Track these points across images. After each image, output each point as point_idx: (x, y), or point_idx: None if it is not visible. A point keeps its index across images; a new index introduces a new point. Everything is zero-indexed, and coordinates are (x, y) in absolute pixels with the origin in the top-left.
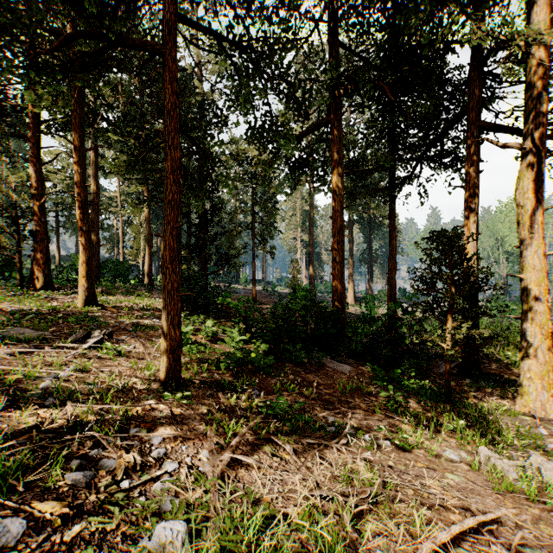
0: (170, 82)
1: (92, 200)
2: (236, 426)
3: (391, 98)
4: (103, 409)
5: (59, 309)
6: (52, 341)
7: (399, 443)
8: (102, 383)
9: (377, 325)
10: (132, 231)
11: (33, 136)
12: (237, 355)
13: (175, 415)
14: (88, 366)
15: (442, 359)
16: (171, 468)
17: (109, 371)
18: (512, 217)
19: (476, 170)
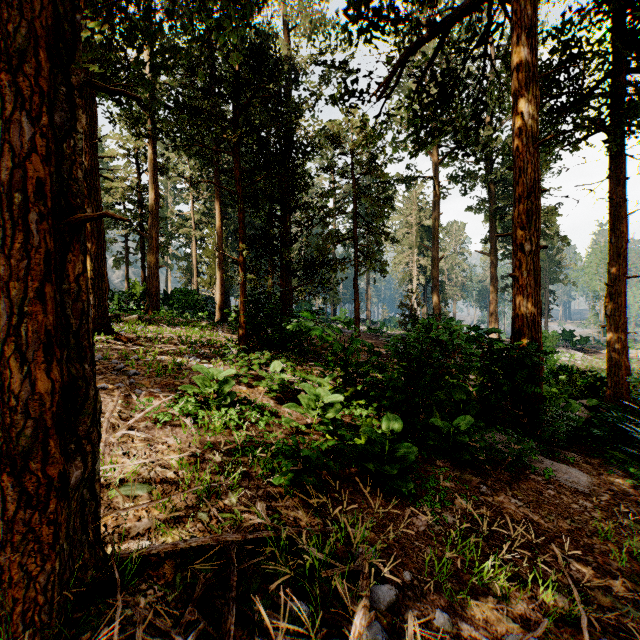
0: None
1: (150, 209)
2: None
3: None
4: None
5: None
6: None
7: None
8: None
9: (637, 380)
10: (206, 254)
11: None
12: (321, 446)
13: None
14: None
15: None
16: None
17: None
18: None
19: None
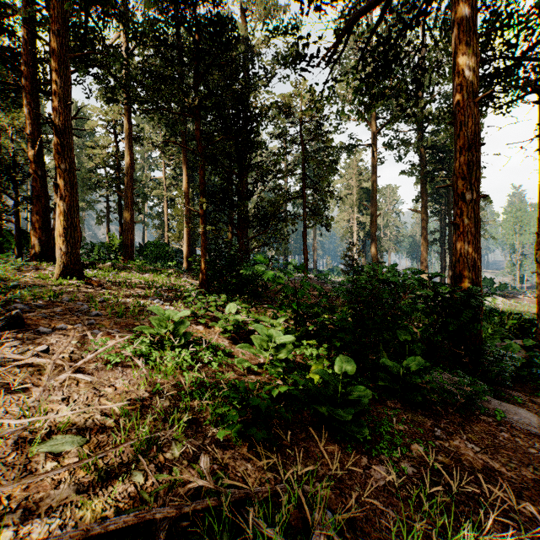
0: None
1: (126, 172)
2: None
3: None
4: None
5: (14, 280)
6: None
7: None
8: None
9: None
10: (175, 212)
11: (28, 67)
12: (272, 392)
13: None
14: None
15: None
16: None
17: None
18: None
19: None
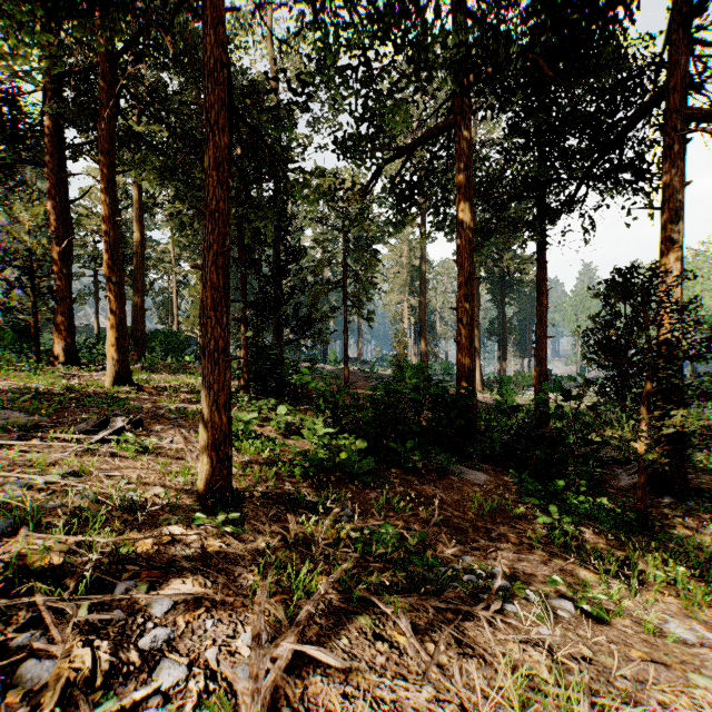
0: (213, 26)
1: (135, 250)
2: (310, 576)
3: (550, 75)
4: (85, 541)
5: (77, 389)
6: (48, 430)
7: (591, 609)
8: (103, 495)
9: (524, 415)
10: (189, 293)
11: (51, 159)
12: (319, 455)
13: (208, 553)
14: (87, 468)
15: (621, 467)
16: (169, 681)
17: (121, 477)
18: (706, 269)
19: (680, 182)
